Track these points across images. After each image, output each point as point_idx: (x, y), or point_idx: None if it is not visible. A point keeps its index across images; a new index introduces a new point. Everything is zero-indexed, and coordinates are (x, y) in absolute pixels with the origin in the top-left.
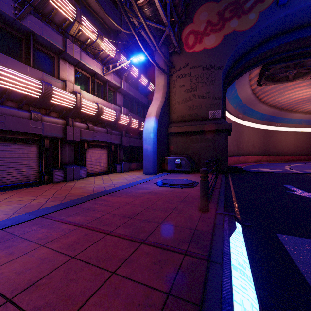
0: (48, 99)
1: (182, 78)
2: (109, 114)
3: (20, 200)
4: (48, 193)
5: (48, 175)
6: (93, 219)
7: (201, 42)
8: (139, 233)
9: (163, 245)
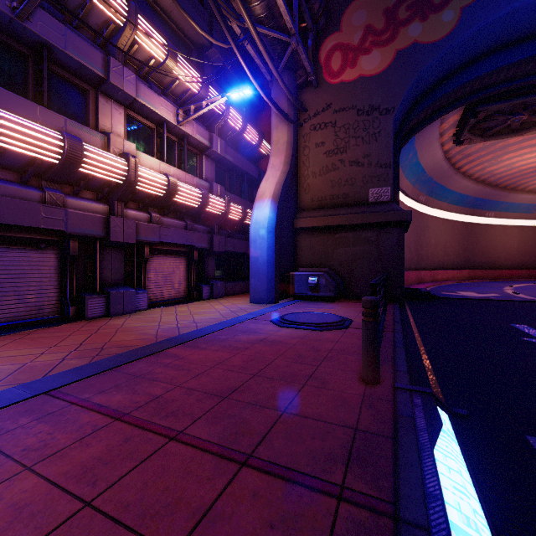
0: (76, 166)
1: (321, 130)
2: (189, 195)
3: (15, 355)
4: (71, 340)
5: (77, 305)
6: (147, 401)
7: (355, 65)
8: (238, 437)
9: (289, 471)
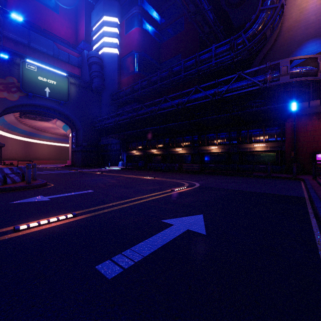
0: None
1: None
2: None
3: None
4: None
5: None
6: None
7: None
8: None
9: None
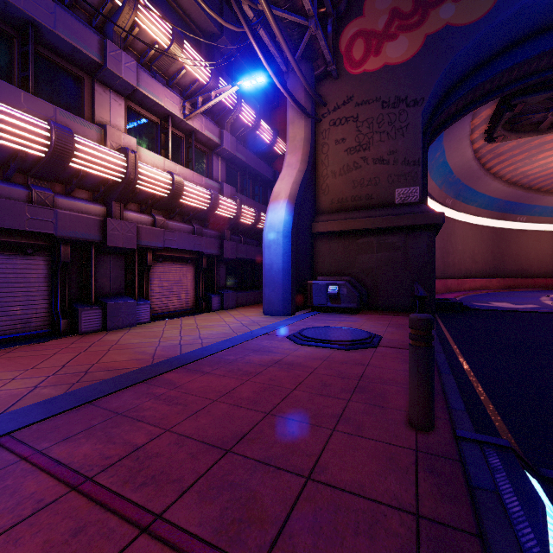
0: (66, 160)
1: (341, 125)
2: (197, 195)
3: None
4: (54, 360)
5: (69, 318)
6: (122, 456)
7: (380, 53)
8: (242, 528)
9: None
